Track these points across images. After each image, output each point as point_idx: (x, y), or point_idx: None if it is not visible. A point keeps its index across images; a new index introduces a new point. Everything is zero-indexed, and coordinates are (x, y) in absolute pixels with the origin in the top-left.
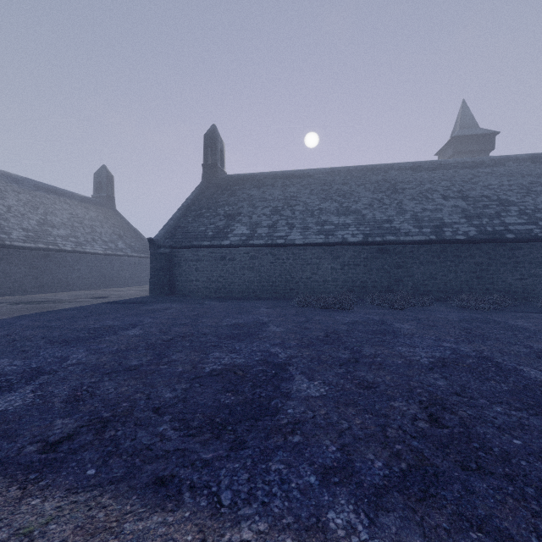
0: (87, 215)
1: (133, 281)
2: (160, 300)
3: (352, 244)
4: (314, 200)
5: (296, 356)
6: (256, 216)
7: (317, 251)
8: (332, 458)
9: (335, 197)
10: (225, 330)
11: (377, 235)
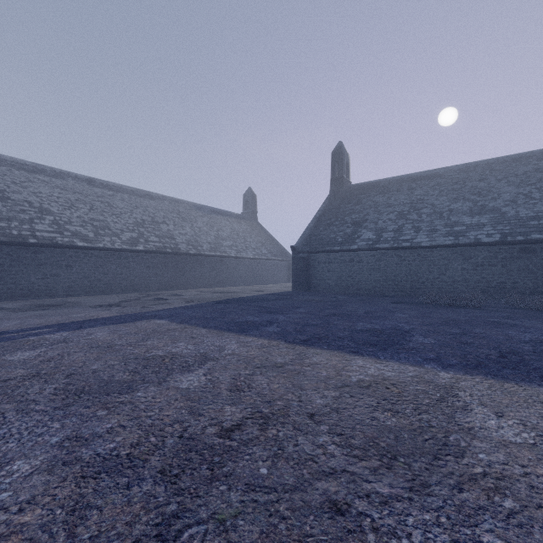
0: (241, 229)
1: (272, 280)
2: (302, 294)
3: (486, 244)
4: (443, 201)
5: (417, 328)
6: (381, 222)
7: (445, 253)
8: (431, 357)
9: (469, 196)
10: (362, 313)
11: (519, 233)
